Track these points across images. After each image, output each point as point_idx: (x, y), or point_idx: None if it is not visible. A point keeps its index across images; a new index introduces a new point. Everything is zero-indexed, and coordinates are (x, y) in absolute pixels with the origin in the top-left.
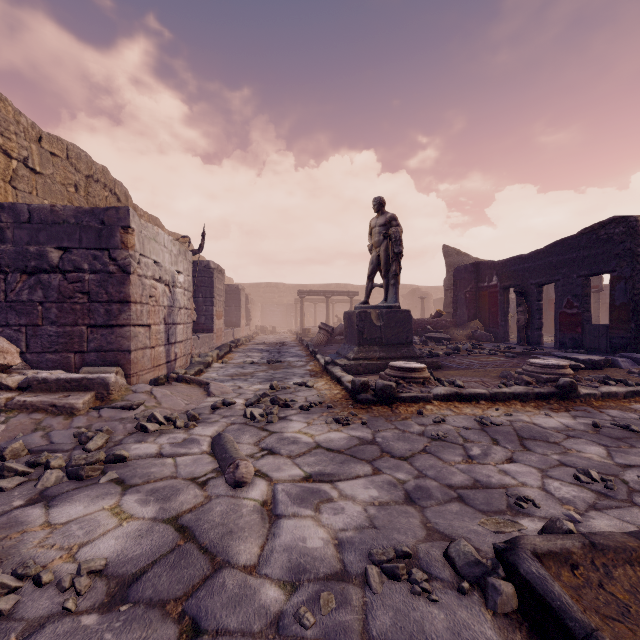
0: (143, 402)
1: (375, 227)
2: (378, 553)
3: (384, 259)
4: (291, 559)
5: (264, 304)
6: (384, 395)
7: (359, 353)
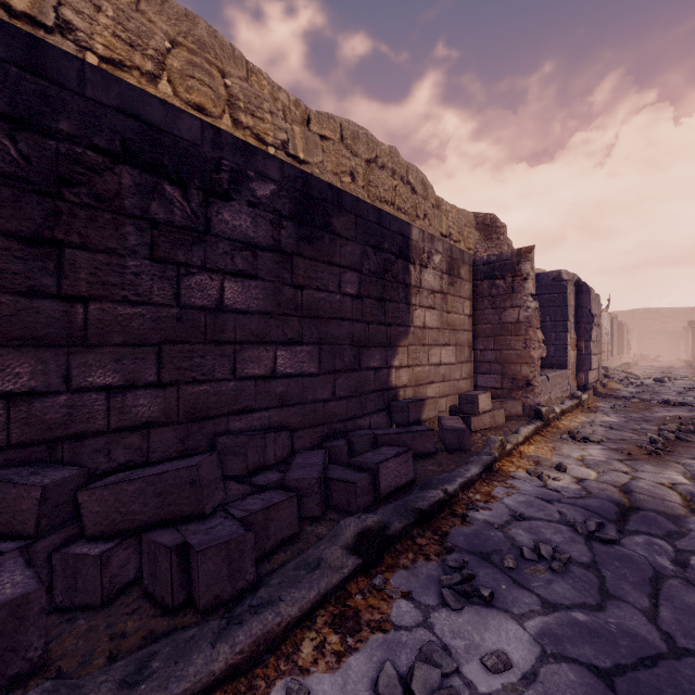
0: (619, 374)
1: None
2: None
3: None
4: (678, 386)
5: (641, 332)
6: None
7: None
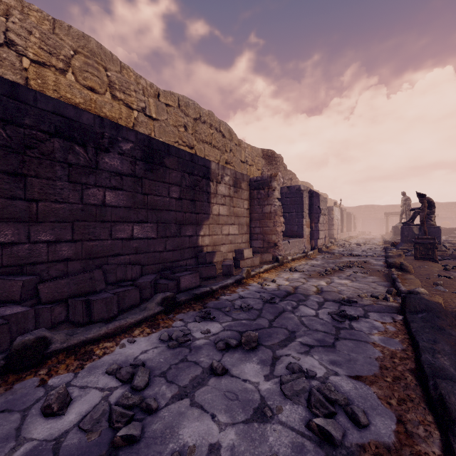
0: (341, 242)
1: (402, 200)
2: (374, 247)
3: (404, 210)
4: (366, 247)
5: (363, 219)
6: (390, 243)
7: (394, 237)
